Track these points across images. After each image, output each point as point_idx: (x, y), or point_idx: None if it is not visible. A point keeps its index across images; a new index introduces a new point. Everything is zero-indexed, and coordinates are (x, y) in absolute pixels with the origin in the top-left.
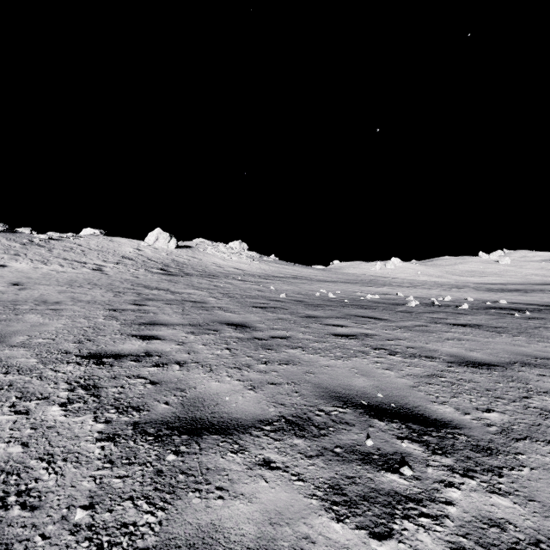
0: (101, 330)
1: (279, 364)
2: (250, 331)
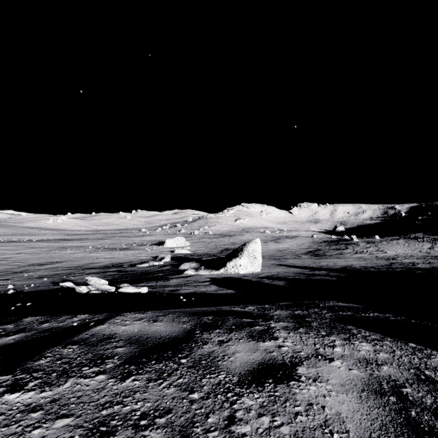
0: None
1: None
2: None
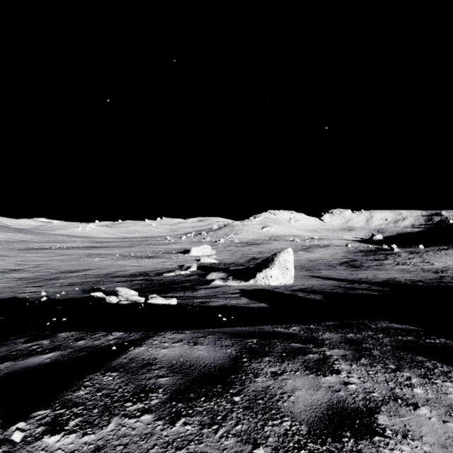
0: (2, 252)
1: (26, 252)
2: (21, 251)
